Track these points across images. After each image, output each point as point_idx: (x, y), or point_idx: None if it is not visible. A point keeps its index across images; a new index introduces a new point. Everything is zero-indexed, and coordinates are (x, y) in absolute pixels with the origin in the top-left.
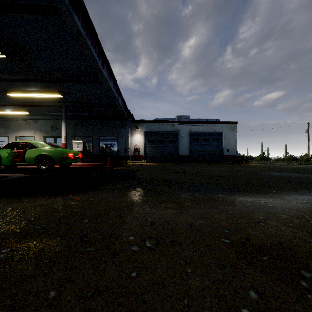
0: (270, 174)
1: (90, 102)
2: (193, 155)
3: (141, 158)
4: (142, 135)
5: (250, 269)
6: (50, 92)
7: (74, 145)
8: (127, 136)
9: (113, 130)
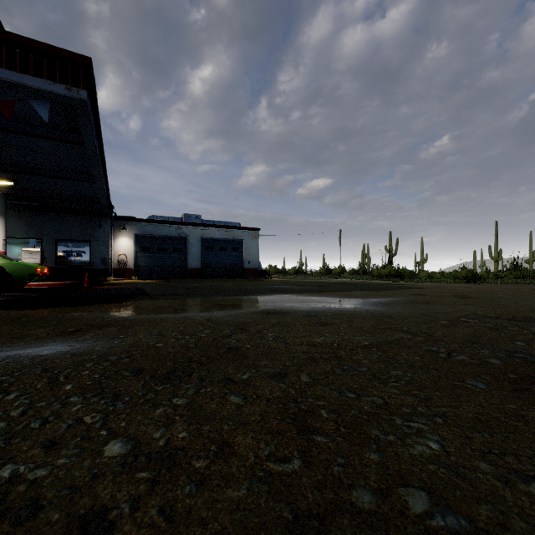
0: (272, 287)
1: (54, 192)
2: (206, 268)
3: (130, 273)
4: (131, 239)
5: (217, 306)
6: None
7: (25, 255)
8: (108, 241)
9: (82, 230)
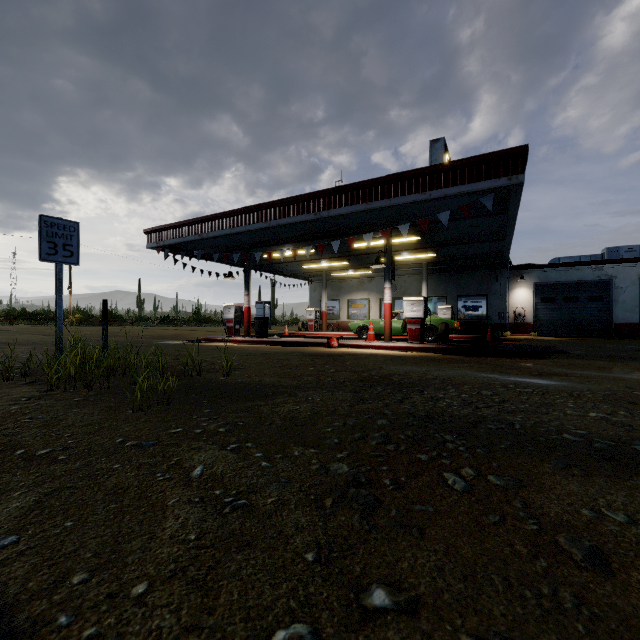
0: None
1: (461, 254)
2: None
3: (528, 328)
4: (529, 289)
5: None
6: (424, 253)
7: (440, 312)
8: (504, 294)
9: (479, 285)
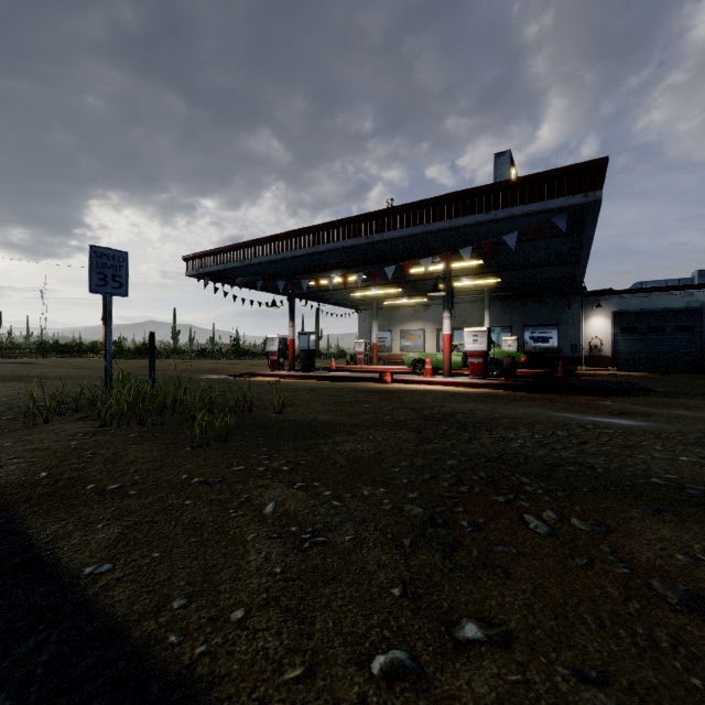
0: None
1: (528, 280)
2: None
3: (605, 362)
4: (606, 318)
5: None
6: (486, 278)
7: (504, 343)
8: (578, 323)
9: (548, 314)
